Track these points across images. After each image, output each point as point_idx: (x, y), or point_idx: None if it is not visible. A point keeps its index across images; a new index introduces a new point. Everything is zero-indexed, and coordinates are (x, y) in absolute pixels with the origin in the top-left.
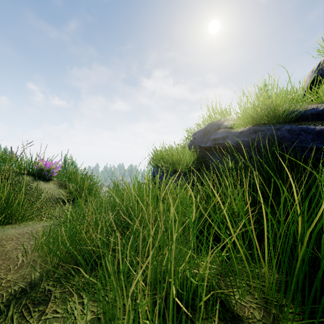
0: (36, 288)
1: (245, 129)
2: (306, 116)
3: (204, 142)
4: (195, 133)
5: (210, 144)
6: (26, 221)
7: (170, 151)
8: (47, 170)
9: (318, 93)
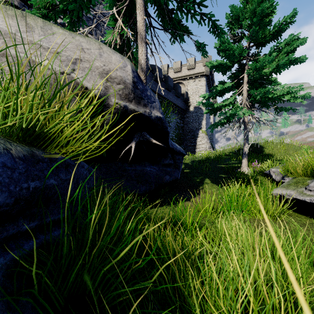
0: None
1: (35, 152)
2: None
3: None
4: None
5: None
6: None
7: None
8: None
9: None
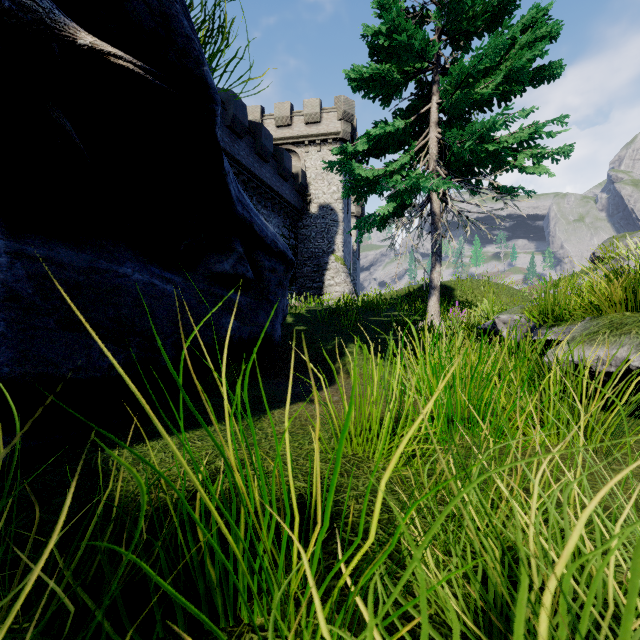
0: None
1: None
2: None
3: None
4: None
5: None
6: None
7: None
8: None
9: None
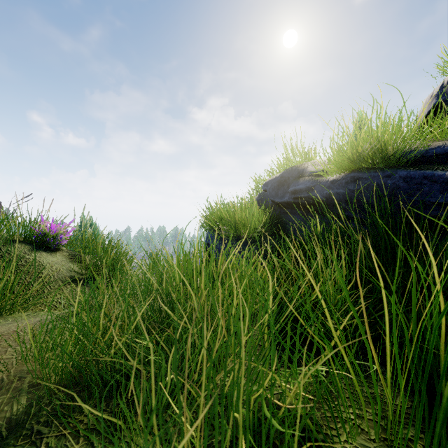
0: (17, 429)
1: (339, 176)
2: (429, 158)
3: (280, 196)
4: (267, 183)
5: (289, 198)
6: (17, 313)
7: (231, 208)
8: (53, 235)
9: (441, 127)
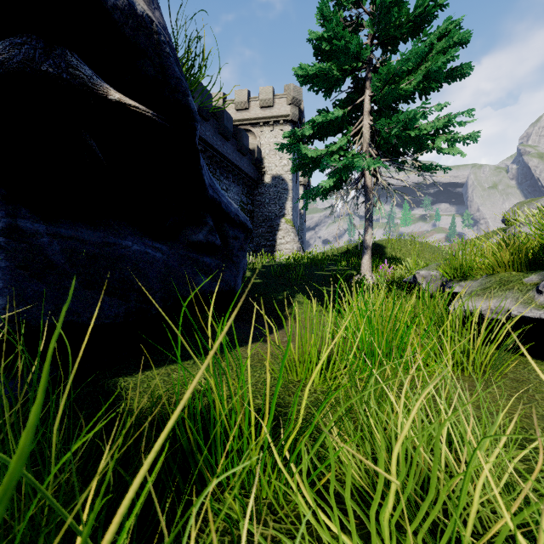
0: None
1: None
2: None
3: None
4: None
5: None
6: None
7: None
8: None
9: None
